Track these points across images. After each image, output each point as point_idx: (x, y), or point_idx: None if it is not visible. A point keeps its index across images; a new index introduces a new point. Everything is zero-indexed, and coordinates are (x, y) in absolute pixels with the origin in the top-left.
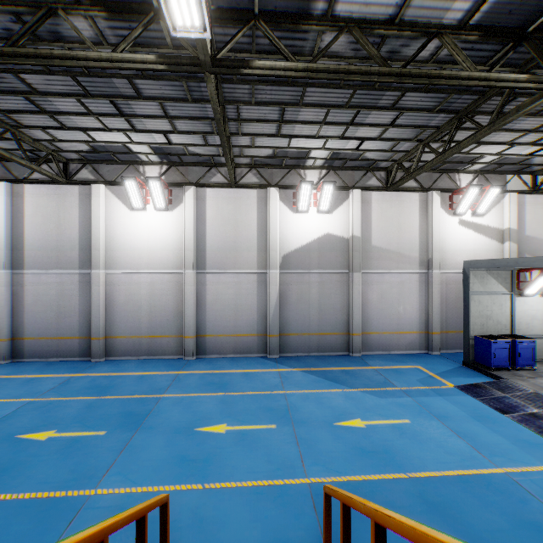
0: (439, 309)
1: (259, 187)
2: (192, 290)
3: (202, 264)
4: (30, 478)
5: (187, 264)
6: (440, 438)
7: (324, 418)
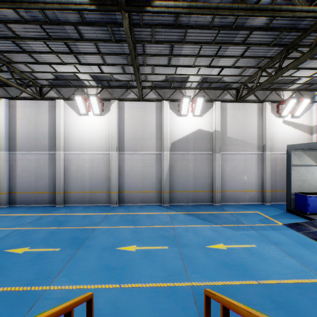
0: (270, 176)
1: (156, 101)
2: (116, 164)
3: (122, 148)
4: (9, 277)
5: (112, 148)
6: (278, 257)
7: (199, 243)
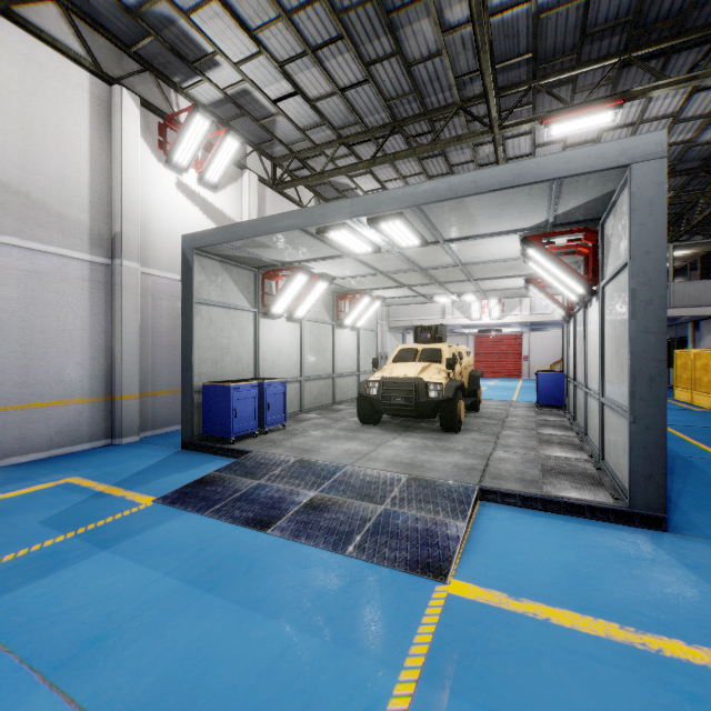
0: (137, 345)
1: None
2: None
3: None
4: None
5: None
6: None
7: None
